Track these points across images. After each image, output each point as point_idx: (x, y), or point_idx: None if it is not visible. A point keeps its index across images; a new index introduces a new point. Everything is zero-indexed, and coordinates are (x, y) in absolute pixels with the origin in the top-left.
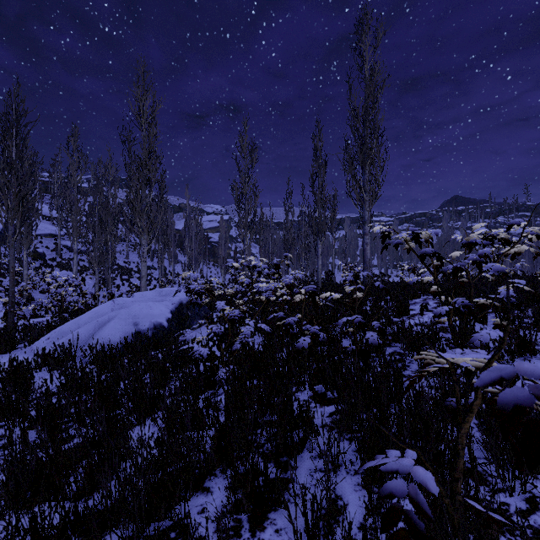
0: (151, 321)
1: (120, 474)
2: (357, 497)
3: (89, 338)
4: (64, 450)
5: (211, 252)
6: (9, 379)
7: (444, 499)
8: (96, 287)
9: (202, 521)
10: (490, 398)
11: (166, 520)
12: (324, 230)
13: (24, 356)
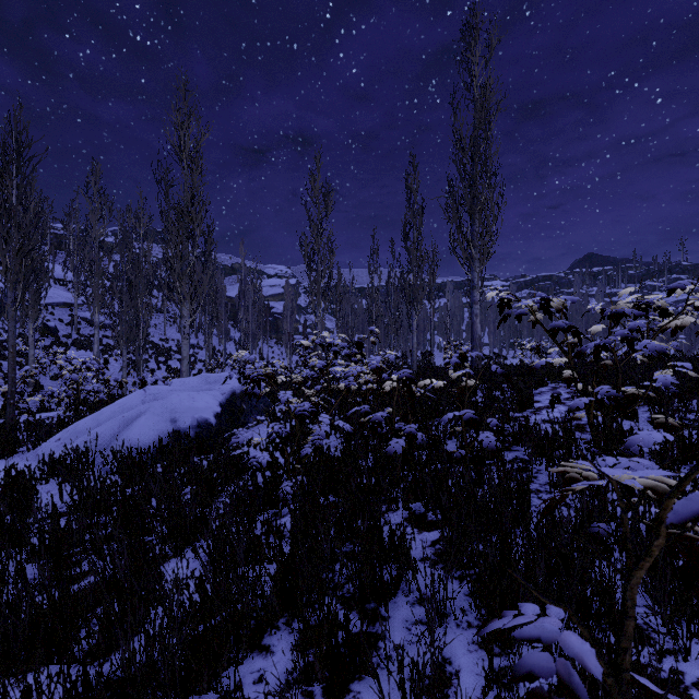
0: (194, 417)
1: (147, 628)
2: (472, 660)
3: (111, 439)
4: (73, 593)
5: (273, 327)
6: (5, 494)
7: (605, 677)
8: (124, 371)
9: (260, 693)
10: (677, 536)
11: (210, 692)
12: (420, 298)
13: (26, 463)
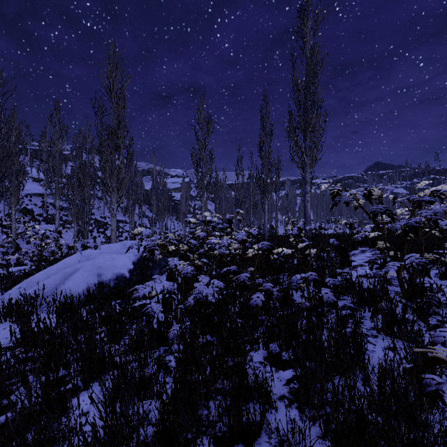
0: (113, 272)
1: None
2: None
3: (55, 289)
4: None
5: (174, 209)
6: None
7: None
8: (75, 238)
9: None
10: None
11: None
12: (270, 190)
13: None
